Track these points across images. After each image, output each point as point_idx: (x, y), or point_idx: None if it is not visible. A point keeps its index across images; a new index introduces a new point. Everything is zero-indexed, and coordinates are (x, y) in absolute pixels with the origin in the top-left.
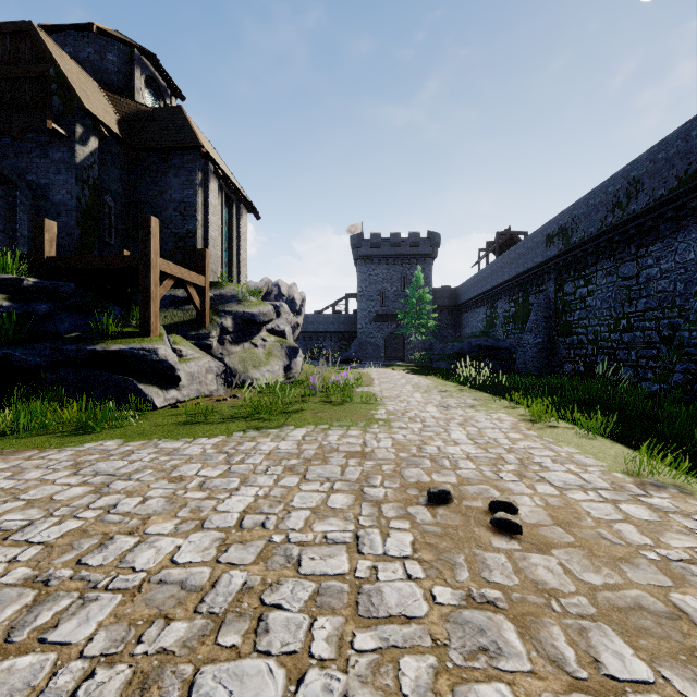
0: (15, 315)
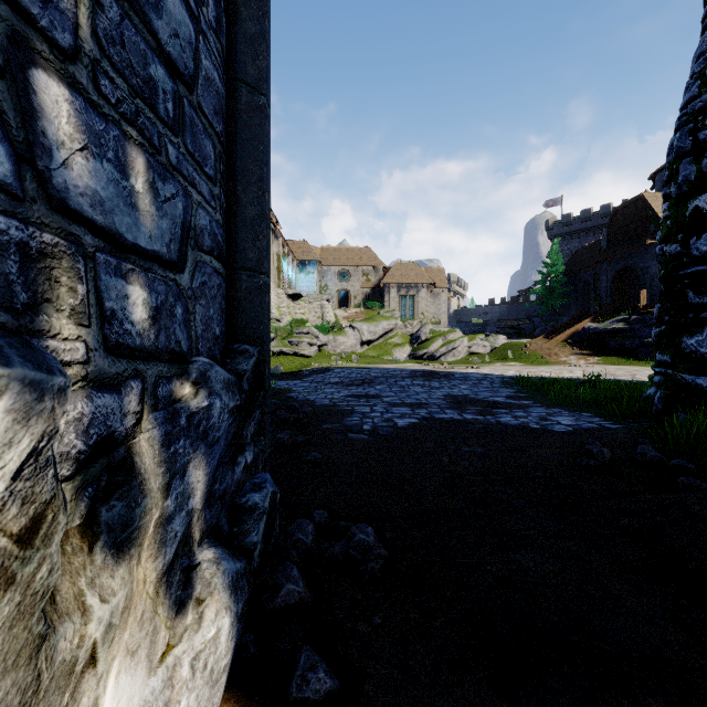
0: (627, 330)
